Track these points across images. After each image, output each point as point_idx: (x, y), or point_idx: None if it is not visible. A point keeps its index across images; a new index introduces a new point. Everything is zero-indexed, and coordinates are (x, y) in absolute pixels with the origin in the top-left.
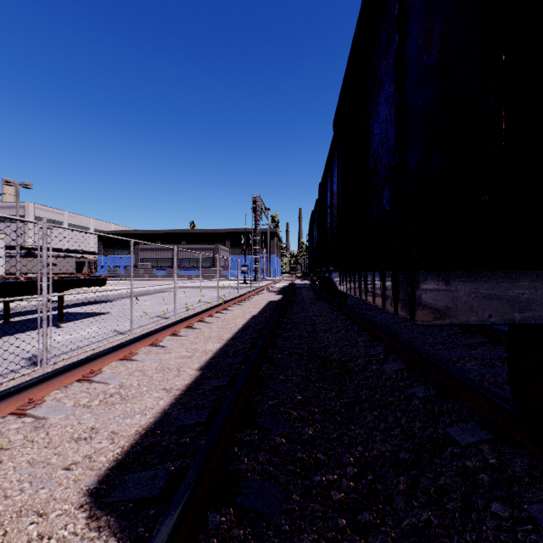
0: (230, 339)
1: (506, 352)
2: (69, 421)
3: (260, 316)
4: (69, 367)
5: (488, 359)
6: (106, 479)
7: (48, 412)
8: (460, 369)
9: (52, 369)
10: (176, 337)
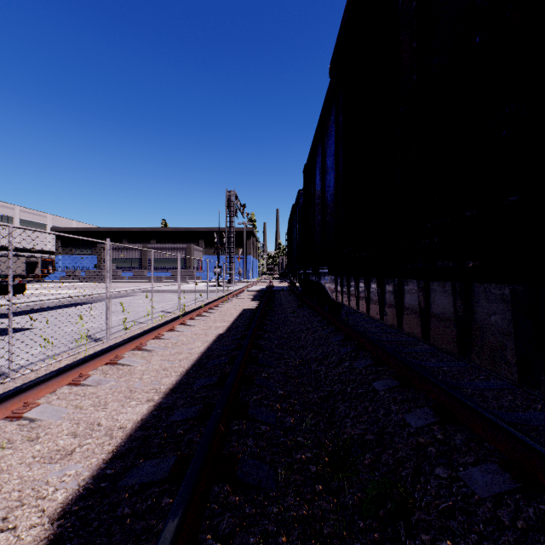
0: (170, 390)
1: None
2: None
3: (229, 336)
4: None
5: None
6: None
7: None
8: None
9: None
10: (77, 388)
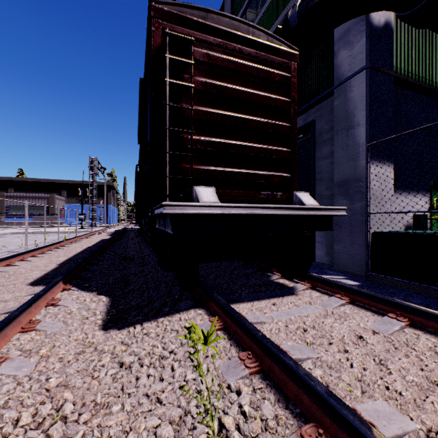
0: (73, 256)
1: None
2: None
3: (94, 246)
4: None
5: None
6: (33, 283)
7: None
8: None
9: None
10: (35, 257)
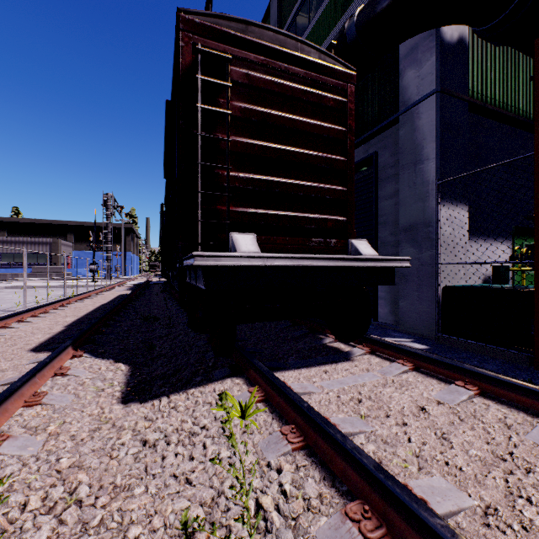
0: (84, 316)
1: None
2: None
3: (109, 304)
4: None
5: None
6: (35, 349)
7: None
8: None
9: None
10: (36, 317)
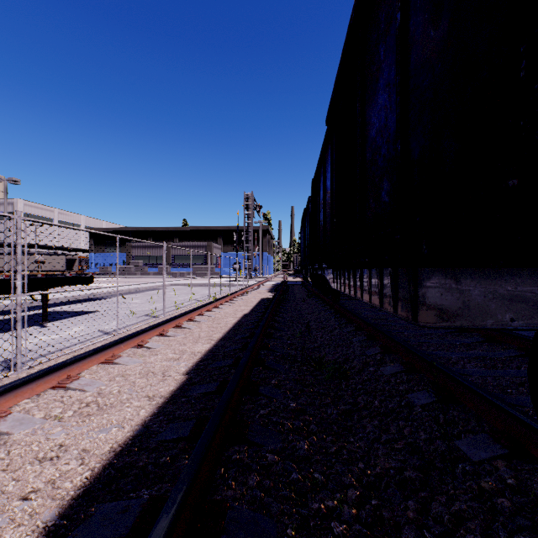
0: (220, 340)
1: (505, 352)
2: (35, 436)
3: (252, 315)
4: (41, 374)
5: (488, 360)
6: (68, 513)
7: (13, 426)
8: (461, 371)
9: (26, 374)
10: (163, 337)
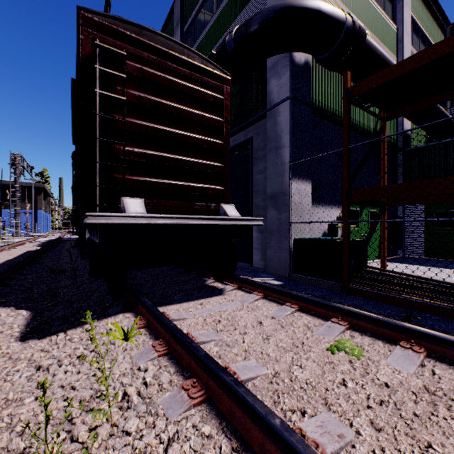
0: None
1: None
2: None
3: (16, 259)
4: None
5: None
6: None
7: None
8: None
9: None
10: None
